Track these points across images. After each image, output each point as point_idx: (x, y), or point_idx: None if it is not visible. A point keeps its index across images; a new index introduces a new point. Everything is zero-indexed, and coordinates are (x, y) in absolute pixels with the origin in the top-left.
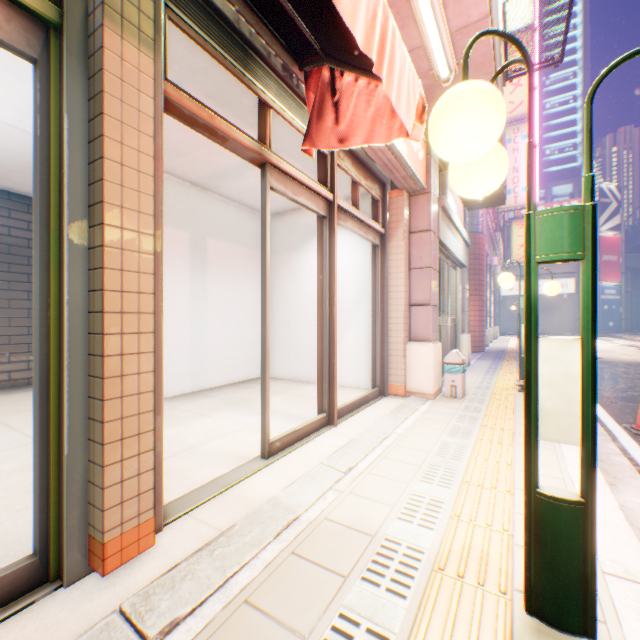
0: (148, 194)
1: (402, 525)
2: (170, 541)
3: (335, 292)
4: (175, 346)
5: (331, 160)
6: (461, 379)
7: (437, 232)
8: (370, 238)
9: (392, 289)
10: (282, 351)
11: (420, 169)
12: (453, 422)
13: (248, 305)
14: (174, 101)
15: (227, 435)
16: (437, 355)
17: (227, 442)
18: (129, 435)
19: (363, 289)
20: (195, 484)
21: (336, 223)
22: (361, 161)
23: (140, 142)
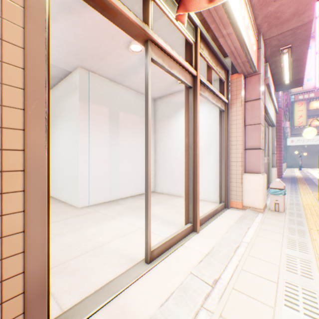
0: (14, 23)
1: None
2: None
3: (198, 139)
4: (100, 174)
5: (195, 48)
6: (283, 199)
7: (263, 101)
8: (219, 105)
9: (233, 139)
10: (162, 177)
11: (254, 57)
12: (286, 234)
13: (143, 150)
14: None
15: (124, 236)
16: (264, 182)
17: (123, 243)
18: None
19: (212, 140)
20: (91, 287)
21: (198, 91)
22: (214, 53)
23: None
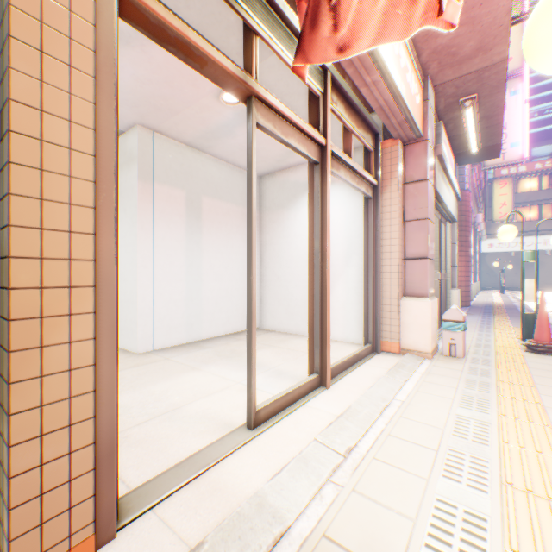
0: (84, 99)
1: None
2: None
3: (328, 243)
4: (171, 299)
5: (323, 102)
6: (462, 337)
7: (433, 182)
8: (362, 189)
9: (385, 242)
10: (273, 304)
11: (417, 114)
12: (462, 388)
13: (241, 261)
14: (134, 0)
15: (214, 394)
16: (434, 311)
17: (212, 403)
18: (53, 428)
19: (353, 243)
20: (169, 461)
21: (329, 169)
22: (354, 107)
23: (71, 26)
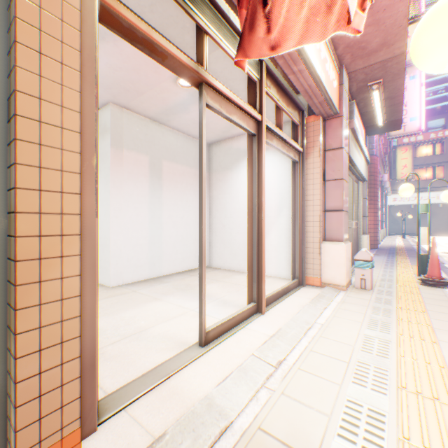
0: (73, 89)
1: (345, 447)
2: (100, 447)
3: (263, 199)
4: (137, 243)
5: (259, 86)
6: (370, 273)
7: (347, 150)
8: (291, 155)
9: (309, 198)
10: (219, 247)
11: (334, 96)
12: (369, 314)
13: (193, 212)
14: (111, 9)
15: (172, 319)
16: (348, 253)
17: (171, 326)
18: (49, 345)
19: (284, 198)
20: (137, 372)
21: (264, 140)
22: (284, 90)
23: (63, 32)
